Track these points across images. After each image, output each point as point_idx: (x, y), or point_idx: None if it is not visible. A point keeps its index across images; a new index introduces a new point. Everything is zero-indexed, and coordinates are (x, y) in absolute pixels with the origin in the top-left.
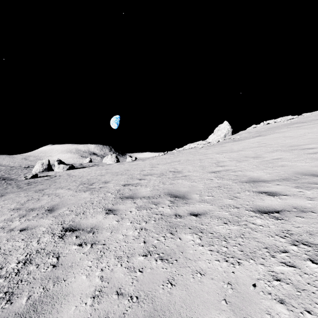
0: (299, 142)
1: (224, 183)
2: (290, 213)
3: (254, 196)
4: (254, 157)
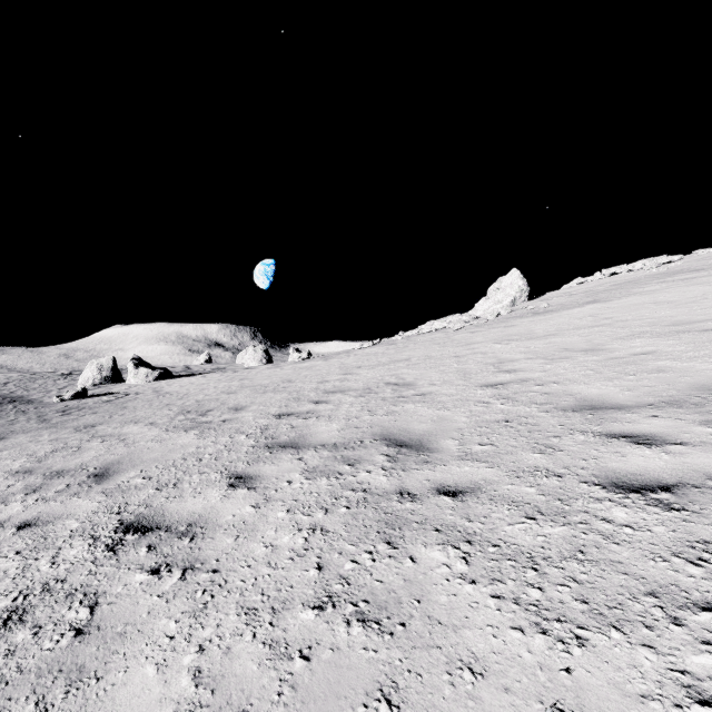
0: (693, 315)
1: (518, 412)
2: (702, 492)
3: (597, 445)
4: (586, 349)
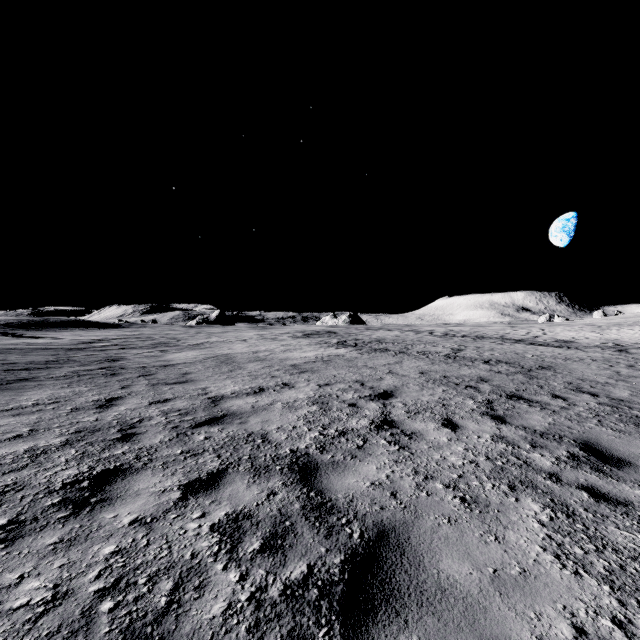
0: None
1: None
2: None
3: None
4: None
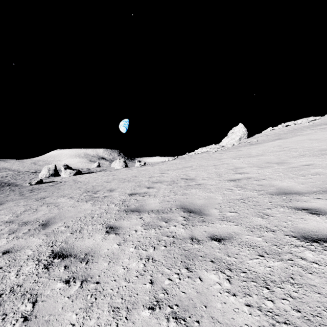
0: None
1: (247, 195)
2: None
3: (291, 214)
4: (278, 162)
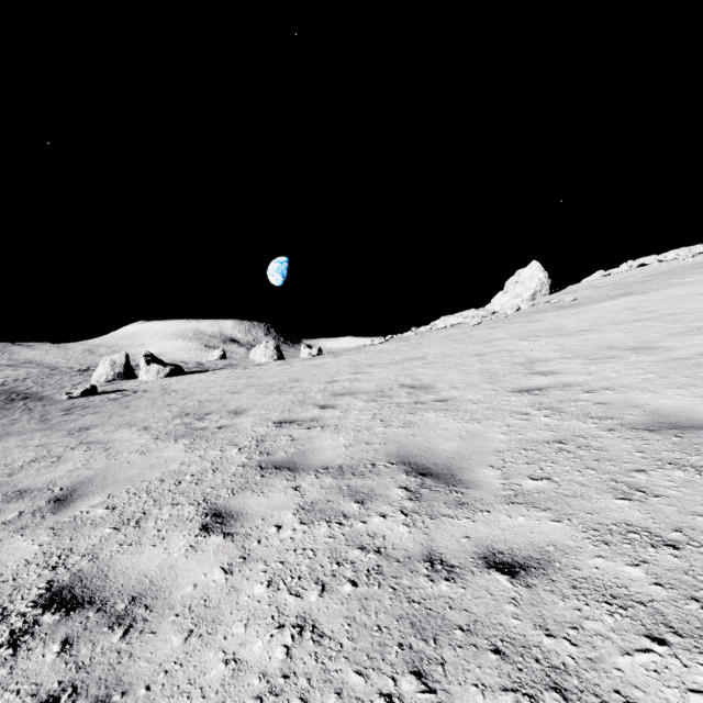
0: None
1: (572, 429)
2: None
3: None
4: (635, 348)
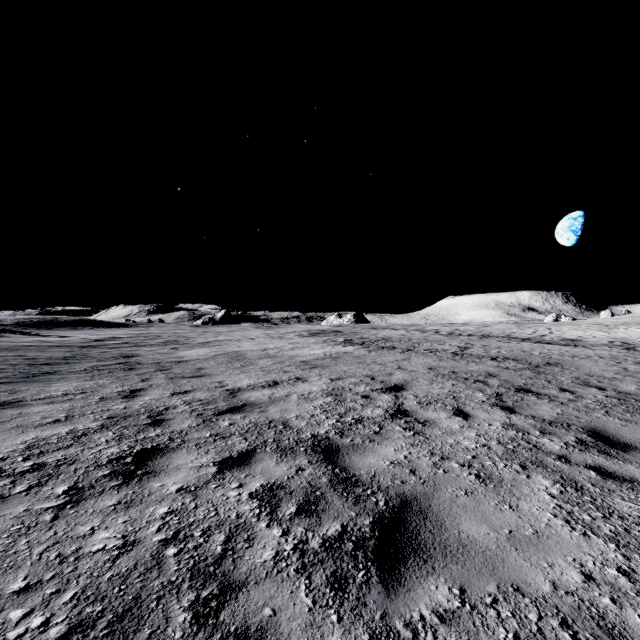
0: None
1: None
2: None
3: None
4: None
